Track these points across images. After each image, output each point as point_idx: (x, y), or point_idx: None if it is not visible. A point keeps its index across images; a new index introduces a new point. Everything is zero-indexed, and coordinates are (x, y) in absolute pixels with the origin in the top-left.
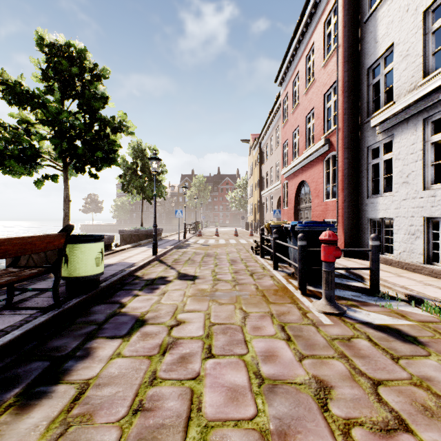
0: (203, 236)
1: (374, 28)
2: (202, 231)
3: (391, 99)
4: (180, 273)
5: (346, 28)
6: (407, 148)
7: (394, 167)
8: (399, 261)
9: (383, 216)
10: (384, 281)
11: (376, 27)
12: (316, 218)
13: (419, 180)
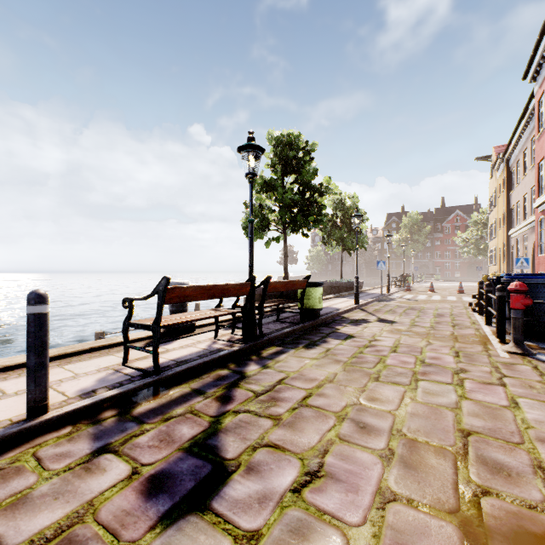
0: (413, 291)
1: None
2: (413, 285)
3: None
4: (379, 318)
5: None
6: None
7: None
8: None
9: None
10: None
11: None
12: None
13: None
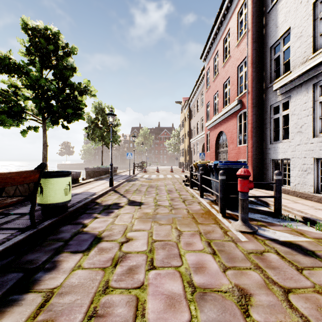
0: (147, 172)
1: (275, 16)
2: (146, 168)
3: (287, 70)
4: (129, 200)
5: (254, 17)
6: (301, 106)
7: (291, 120)
8: (294, 191)
9: (282, 157)
10: (285, 206)
11: (277, 16)
12: (231, 158)
13: (310, 130)
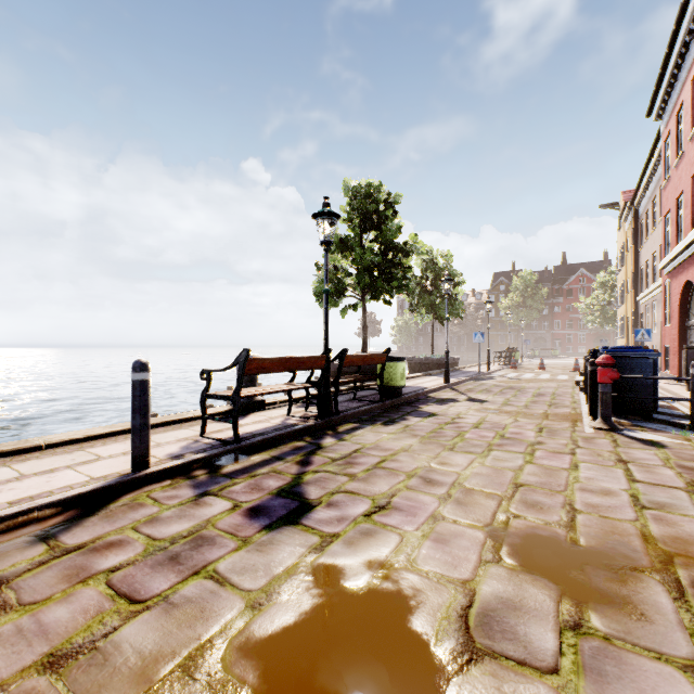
0: (519, 369)
1: None
2: (522, 363)
3: None
4: (470, 398)
5: None
6: None
7: None
8: None
9: None
10: None
11: None
12: None
13: None
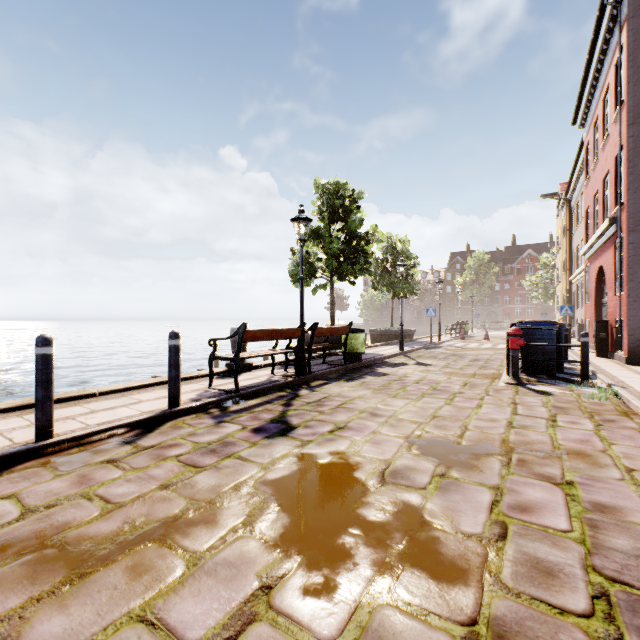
0: (468, 339)
1: None
2: (472, 334)
3: None
4: (418, 362)
5: (631, 84)
6: None
7: None
8: None
9: None
10: (611, 378)
11: None
12: (609, 316)
13: None
